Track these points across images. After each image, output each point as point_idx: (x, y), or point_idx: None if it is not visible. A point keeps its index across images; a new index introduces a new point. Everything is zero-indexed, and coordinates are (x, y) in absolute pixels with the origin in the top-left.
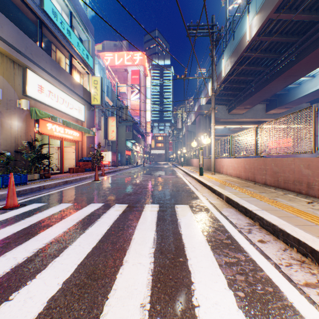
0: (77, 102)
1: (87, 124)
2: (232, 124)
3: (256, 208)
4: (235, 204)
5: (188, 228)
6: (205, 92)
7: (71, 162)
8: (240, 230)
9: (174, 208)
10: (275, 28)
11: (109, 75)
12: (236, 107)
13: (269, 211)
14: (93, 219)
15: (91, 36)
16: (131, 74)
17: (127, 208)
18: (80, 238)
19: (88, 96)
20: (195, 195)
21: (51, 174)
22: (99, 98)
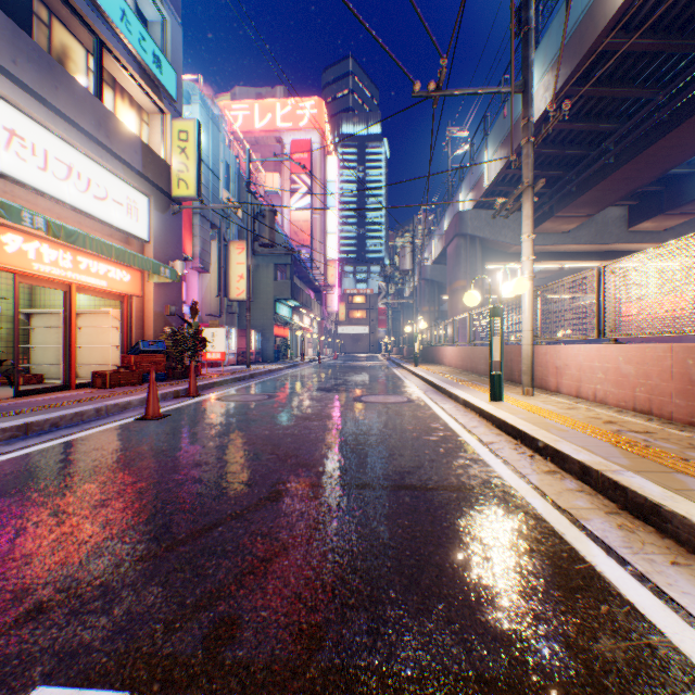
0: (121, 183)
1: (159, 249)
2: (540, 260)
3: None
4: None
5: None
6: (473, 178)
7: (110, 356)
8: None
9: None
10: None
11: (238, 149)
12: (554, 214)
13: None
14: None
15: (171, 10)
16: (291, 149)
17: None
18: None
19: (162, 172)
20: (548, 531)
21: None
22: (192, 181)
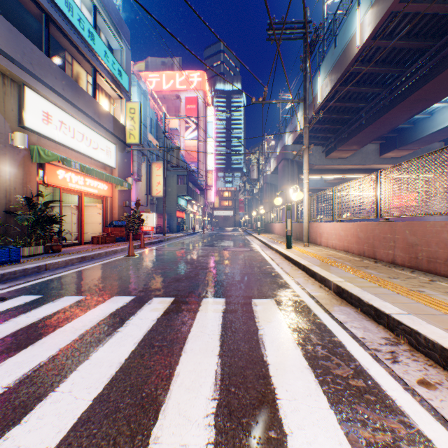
0: (104, 139)
1: (120, 172)
2: (331, 173)
3: (397, 310)
4: (354, 299)
5: (278, 349)
6: (292, 127)
7: (96, 228)
8: (375, 355)
9: (250, 306)
10: (399, 27)
11: (154, 104)
12: (336, 149)
13: (423, 316)
14: (111, 328)
15: (126, 43)
16: (185, 102)
17: (172, 306)
18: (76, 372)
19: (122, 131)
20: (282, 280)
21: (62, 246)
22: (137, 135)
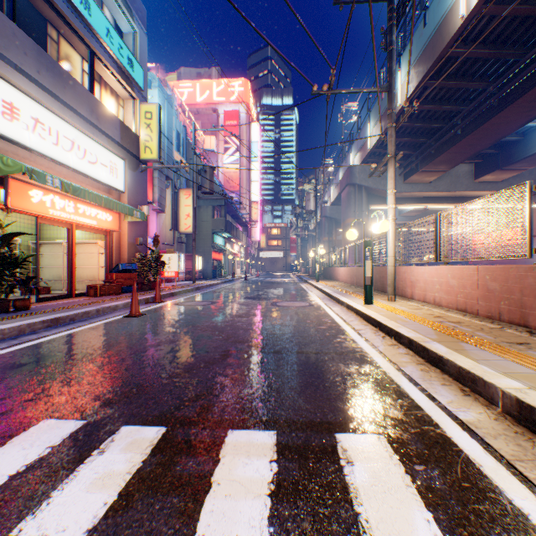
0: (106, 151)
1: (131, 197)
2: (410, 203)
3: None
4: None
5: None
6: (360, 142)
7: (97, 274)
8: None
9: (337, 466)
10: None
11: (184, 118)
12: (419, 170)
13: None
14: None
15: (139, 25)
16: (224, 117)
17: (151, 463)
18: None
19: (134, 142)
20: (380, 372)
21: (30, 301)
22: (155, 148)
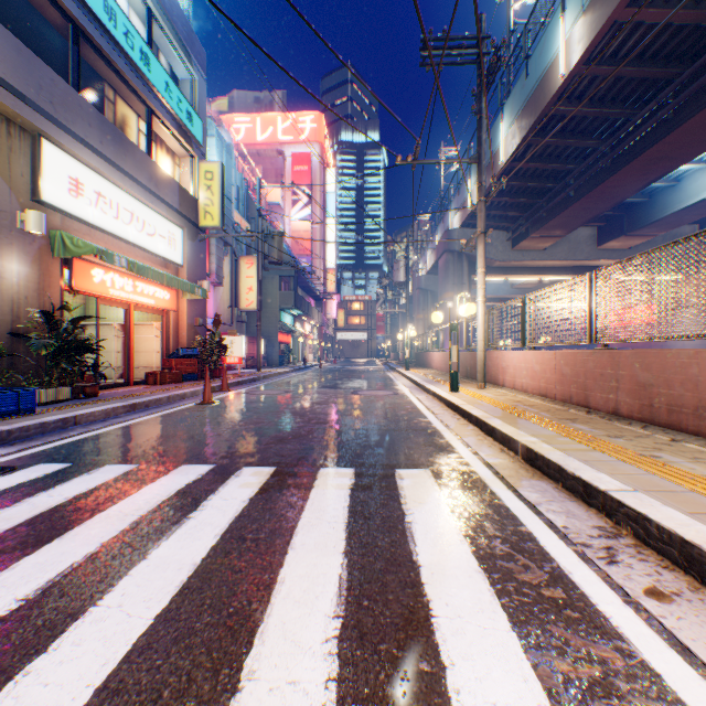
0: (164, 220)
1: (190, 272)
2: (521, 274)
3: (617, 485)
4: (553, 469)
5: (435, 544)
6: (460, 200)
7: (152, 360)
8: (583, 552)
9: (393, 479)
10: (627, 45)
11: (242, 164)
12: (529, 235)
13: (657, 493)
14: (179, 513)
15: (199, 70)
16: (292, 161)
17: (273, 479)
18: (128, 577)
19: (193, 207)
20: (443, 441)
21: (99, 387)
22: (217, 213)
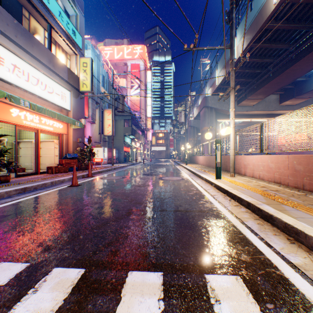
0: (59, 86)
1: (74, 114)
2: (241, 118)
3: None
4: None
5: None
6: (211, 82)
7: (54, 160)
8: None
9: (208, 304)
10: None
11: (107, 68)
12: (246, 98)
13: None
14: None
15: (79, 10)
16: (131, 68)
17: (70, 301)
18: None
19: (76, 81)
20: (231, 225)
21: (9, 176)
22: (89, 84)
